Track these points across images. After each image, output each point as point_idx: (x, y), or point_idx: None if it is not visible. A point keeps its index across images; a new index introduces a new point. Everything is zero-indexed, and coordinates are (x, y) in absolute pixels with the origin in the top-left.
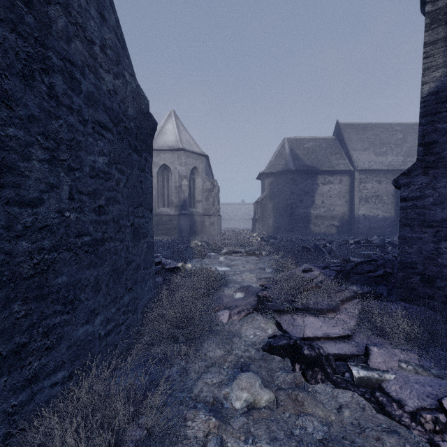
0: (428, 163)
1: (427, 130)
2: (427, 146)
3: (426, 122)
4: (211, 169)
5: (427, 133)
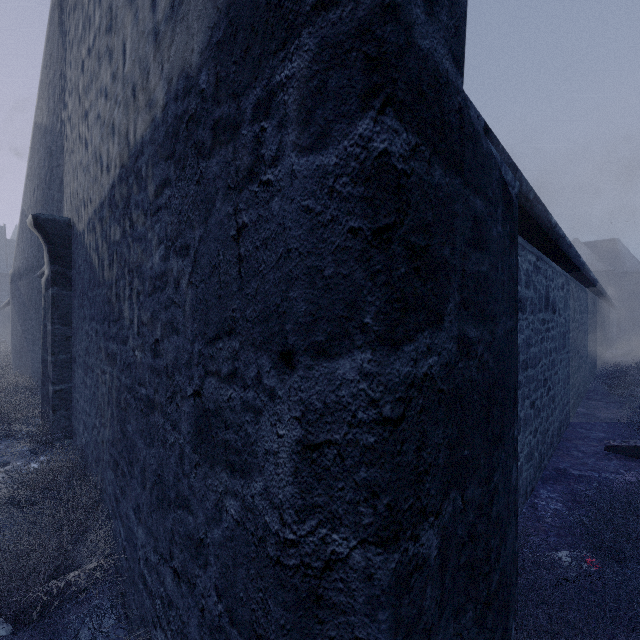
0: None
1: None
2: None
3: None
4: None
5: None
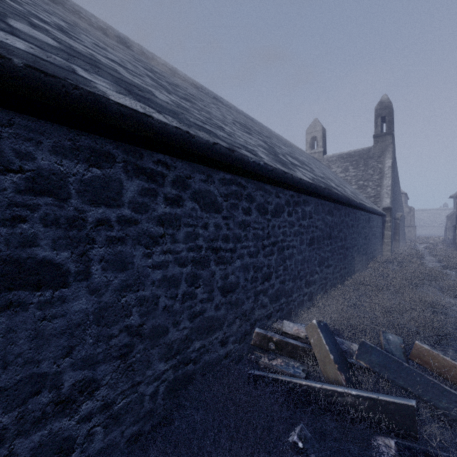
0: (456, 224)
1: (456, 220)
2: (456, 222)
3: (456, 218)
4: (407, 196)
5: (456, 220)
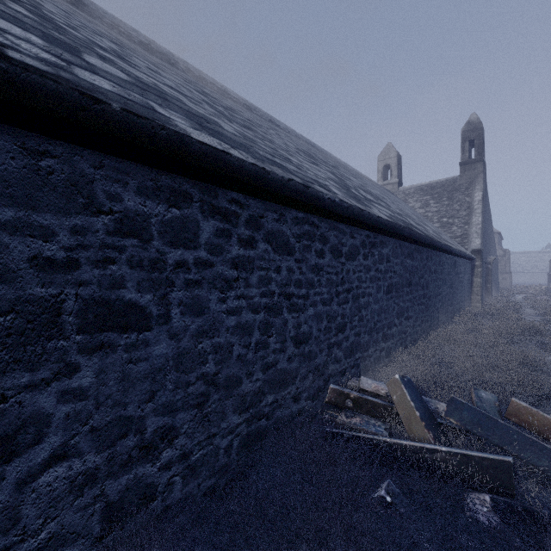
0: None
1: None
2: None
3: None
4: (501, 236)
5: None
